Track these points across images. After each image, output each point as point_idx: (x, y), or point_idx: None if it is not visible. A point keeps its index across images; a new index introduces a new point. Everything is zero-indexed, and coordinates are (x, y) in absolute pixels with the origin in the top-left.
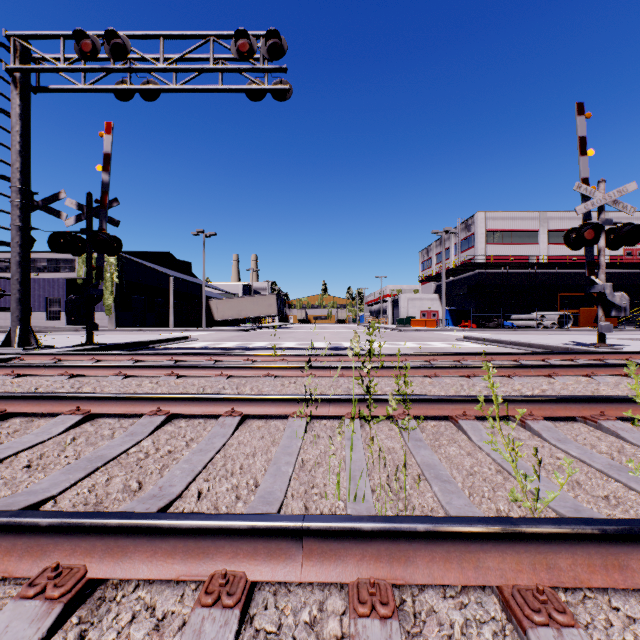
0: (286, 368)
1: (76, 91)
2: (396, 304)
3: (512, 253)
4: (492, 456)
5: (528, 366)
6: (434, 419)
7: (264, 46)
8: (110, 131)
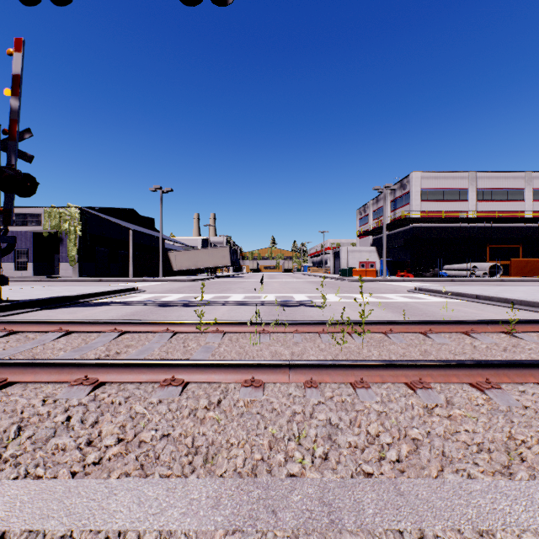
0: (207, 366)
1: None
2: (337, 256)
3: (444, 209)
4: None
5: None
6: None
7: None
8: (20, 48)
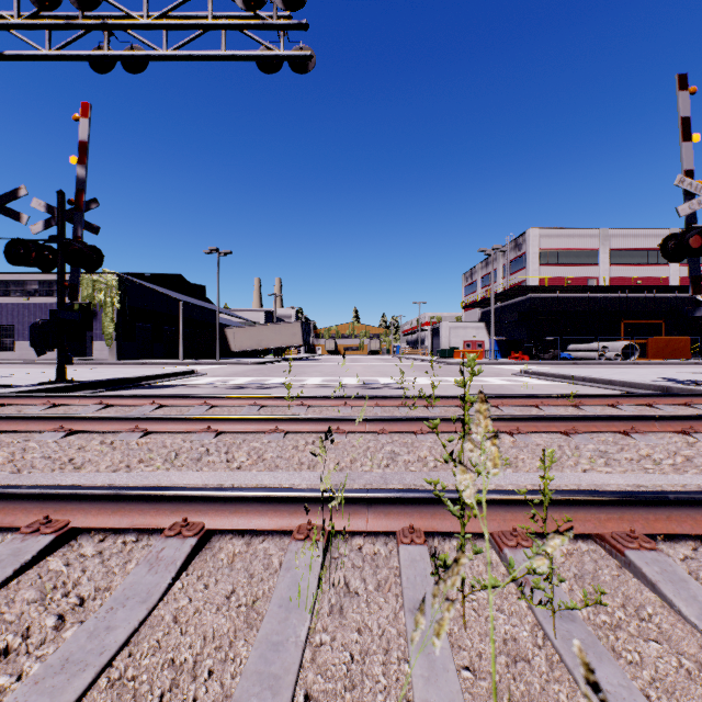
0: (302, 420)
1: (39, 58)
2: (436, 333)
3: (569, 275)
4: None
5: (651, 418)
6: None
7: None
8: (87, 114)
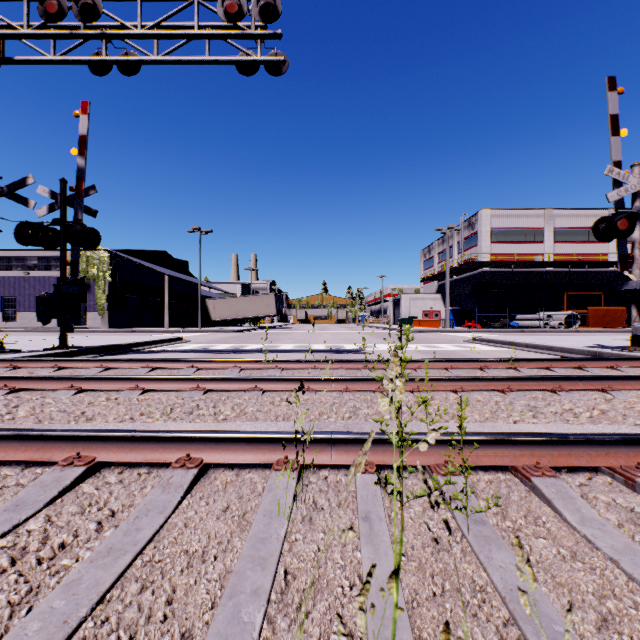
0: (277, 380)
1: (45, 63)
2: (397, 304)
3: (517, 251)
4: (626, 569)
5: (575, 378)
6: (486, 468)
7: (255, 7)
8: (86, 111)
